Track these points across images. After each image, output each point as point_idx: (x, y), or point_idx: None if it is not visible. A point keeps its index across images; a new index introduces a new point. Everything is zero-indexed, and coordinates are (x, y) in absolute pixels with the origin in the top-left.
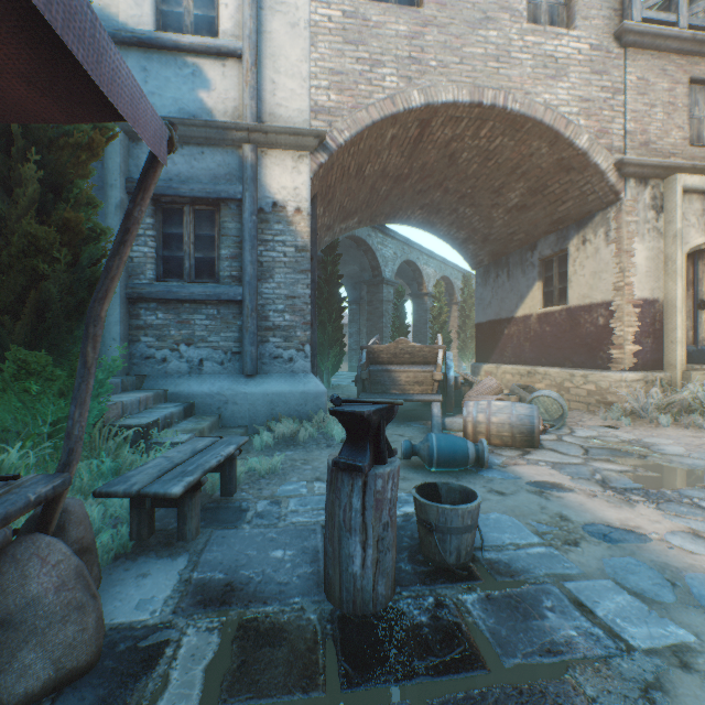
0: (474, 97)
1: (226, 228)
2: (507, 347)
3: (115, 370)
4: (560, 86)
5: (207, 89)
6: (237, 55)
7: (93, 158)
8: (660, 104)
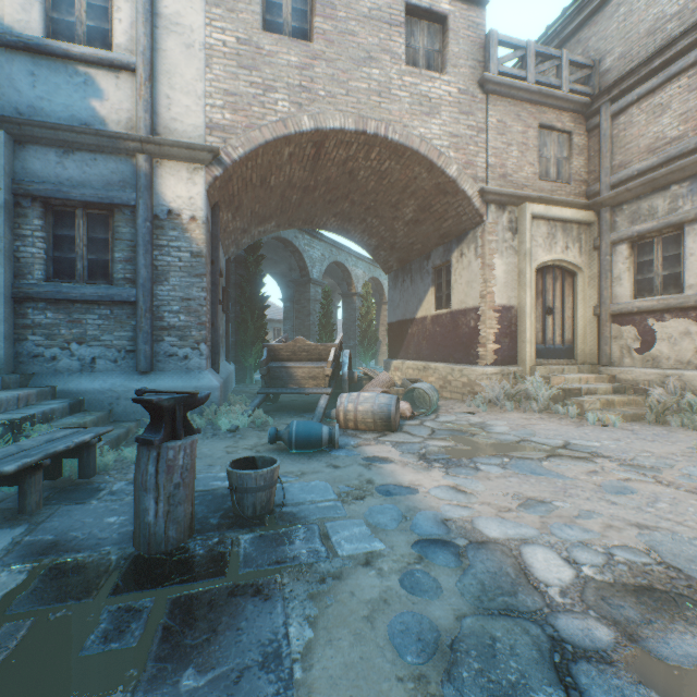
0: (359, 126)
1: (120, 232)
2: (410, 345)
3: None
4: (433, 122)
5: (100, 99)
6: (131, 69)
7: None
8: (516, 143)
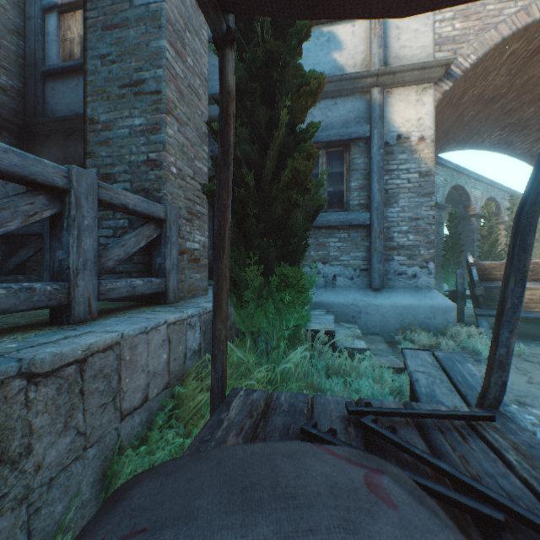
0: None
1: (354, 164)
2: None
3: (311, 284)
4: None
5: (339, 50)
6: None
7: (312, 104)
8: None
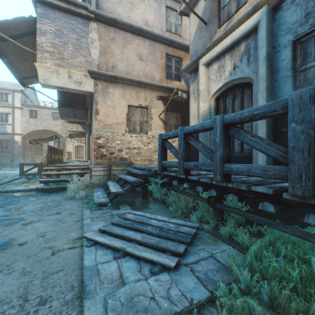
0: (45, 129)
1: (10, 144)
2: None
3: None
4: (57, 127)
5: (7, 128)
6: (11, 125)
7: None
8: None
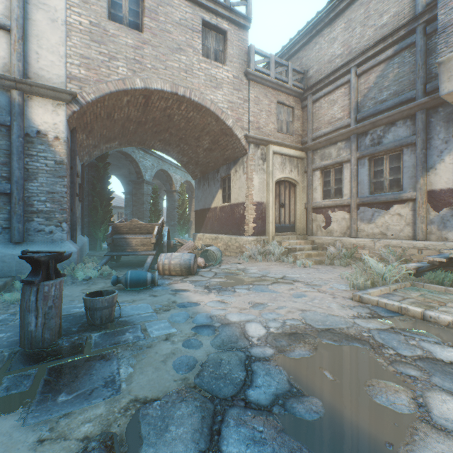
0: (173, 89)
1: None
2: (208, 224)
3: None
4: (219, 93)
5: None
6: (7, 29)
7: None
8: (265, 110)
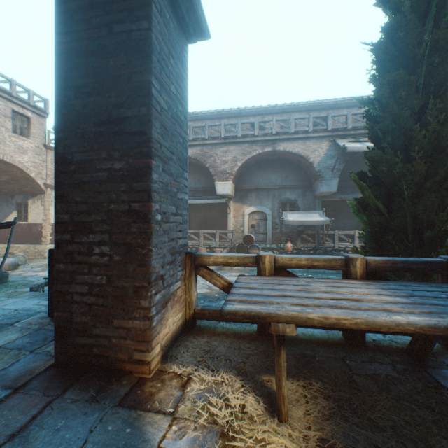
0: None
1: None
2: None
3: None
4: (25, 156)
5: None
6: None
7: None
8: None
